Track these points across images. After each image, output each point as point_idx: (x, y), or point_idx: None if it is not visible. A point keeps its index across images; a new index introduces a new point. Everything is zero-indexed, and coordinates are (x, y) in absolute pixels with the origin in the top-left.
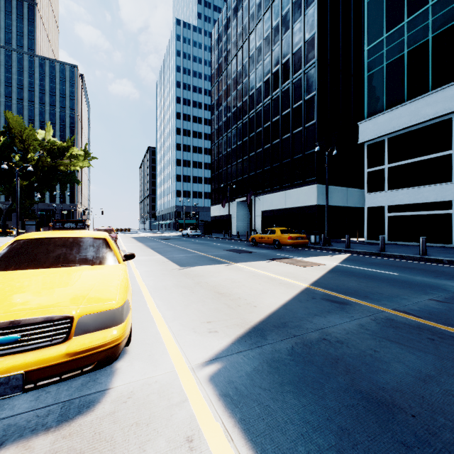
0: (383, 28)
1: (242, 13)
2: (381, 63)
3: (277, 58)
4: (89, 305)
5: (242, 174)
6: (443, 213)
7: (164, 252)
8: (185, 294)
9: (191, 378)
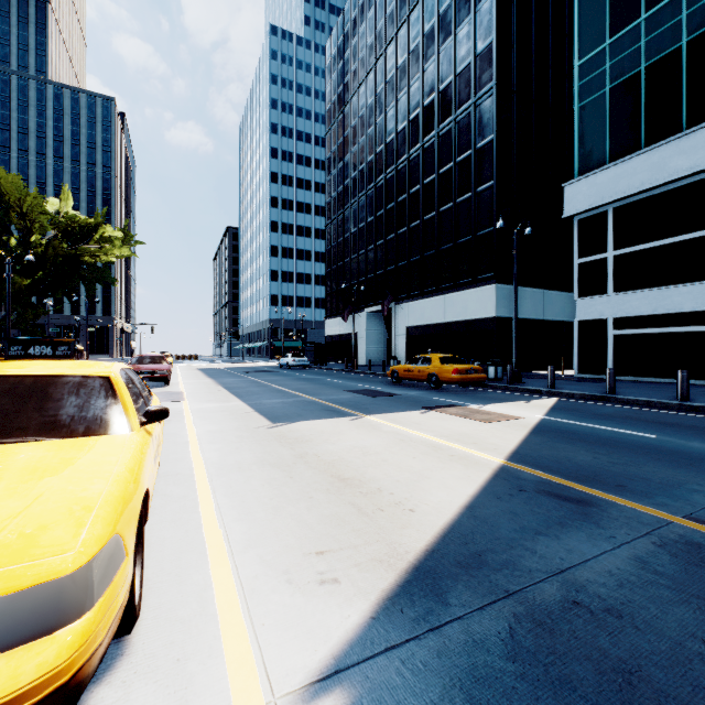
0: (605, 29)
1: (376, 12)
2: (601, 87)
3: (432, 82)
4: None
5: (376, 268)
6: None
7: (246, 396)
8: (275, 482)
9: None
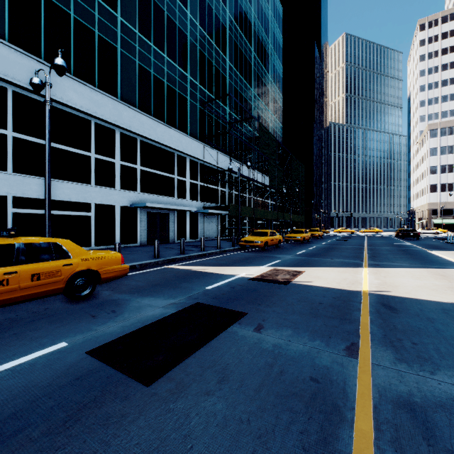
0: None
1: None
2: None
3: None
4: None
5: None
6: (83, 215)
7: None
8: None
9: None
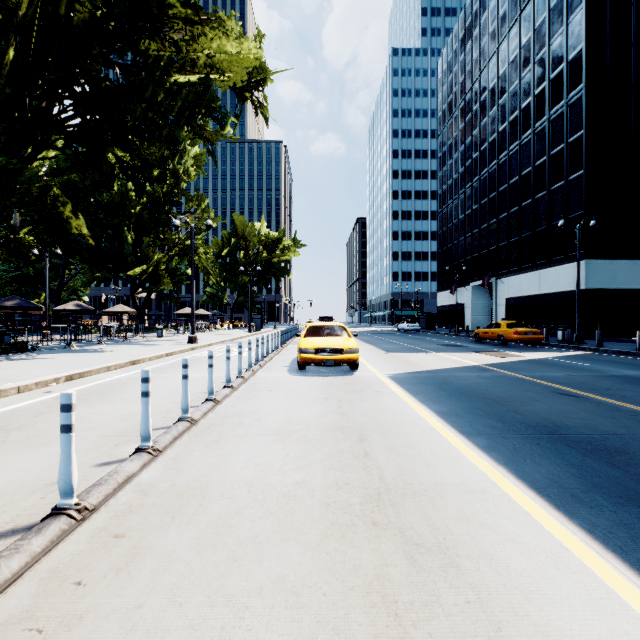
0: None
1: (480, 31)
2: None
3: (528, 88)
4: (347, 346)
5: (480, 248)
6: None
7: (374, 344)
8: (385, 362)
9: (381, 375)
